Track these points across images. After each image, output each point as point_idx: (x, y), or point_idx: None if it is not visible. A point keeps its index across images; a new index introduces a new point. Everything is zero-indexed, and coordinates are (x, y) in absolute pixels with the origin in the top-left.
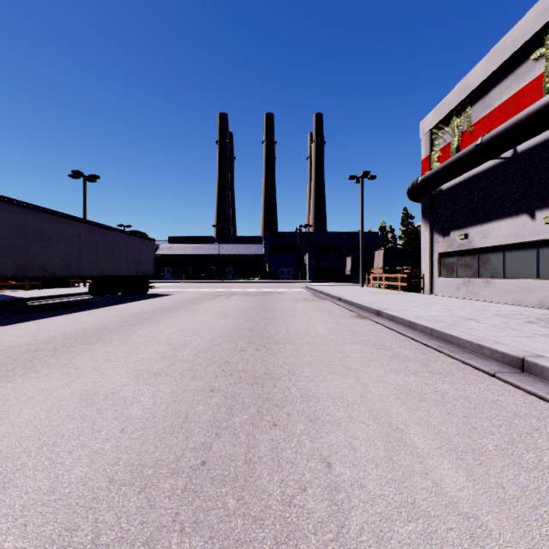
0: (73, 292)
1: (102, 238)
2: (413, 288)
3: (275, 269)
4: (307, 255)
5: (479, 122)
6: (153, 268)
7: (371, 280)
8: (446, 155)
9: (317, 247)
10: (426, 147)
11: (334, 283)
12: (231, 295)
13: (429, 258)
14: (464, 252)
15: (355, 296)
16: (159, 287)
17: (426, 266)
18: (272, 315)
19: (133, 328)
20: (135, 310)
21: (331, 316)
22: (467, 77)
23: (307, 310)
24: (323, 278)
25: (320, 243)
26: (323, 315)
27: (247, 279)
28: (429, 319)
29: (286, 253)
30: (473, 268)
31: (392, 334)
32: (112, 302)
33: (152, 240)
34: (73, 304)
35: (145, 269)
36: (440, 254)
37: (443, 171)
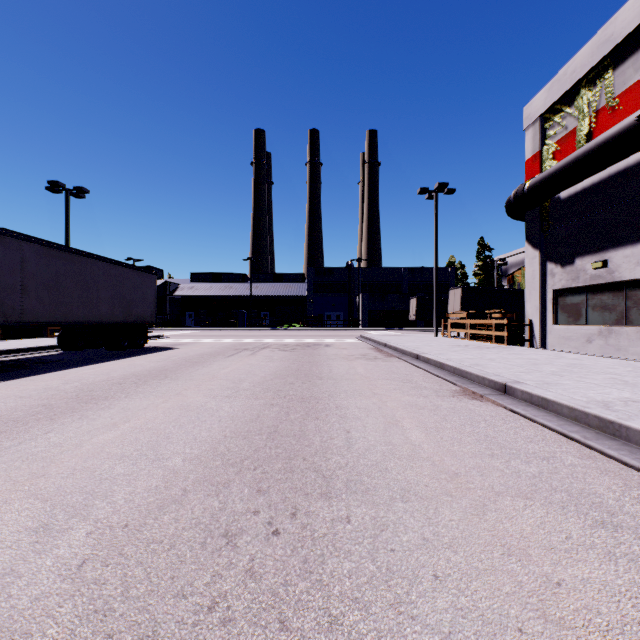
0: (38, 344)
1: (66, 266)
2: (515, 340)
3: (321, 314)
4: (360, 296)
5: (628, 90)
6: (155, 311)
7: (448, 328)
8: (568, 148)
9: (373, 286)
10: (534, 141)
11: (395, 331)
12: (259, 349)
13: (539, 297)
14: (600, 287)
15: (439, 352)
16: (171, 337)
17: (534, 308)
18: (316, 389)
19: (38, 427)
20: (95, 377)
21: (418, 394)
22: (609, 25)
23: (373, 379)
24: (381, 324)
25: (376, 281)
26: (403, 389)
27: (286, 325)
28: (636, 412)
29: (335, 294)
30: (616, 311)
31: (578, 453)
32: (79, 361)
33: (152, 273)
34: (13, 366)
35: (141, 313)
36: (556, 291)
37: (570, 166)
